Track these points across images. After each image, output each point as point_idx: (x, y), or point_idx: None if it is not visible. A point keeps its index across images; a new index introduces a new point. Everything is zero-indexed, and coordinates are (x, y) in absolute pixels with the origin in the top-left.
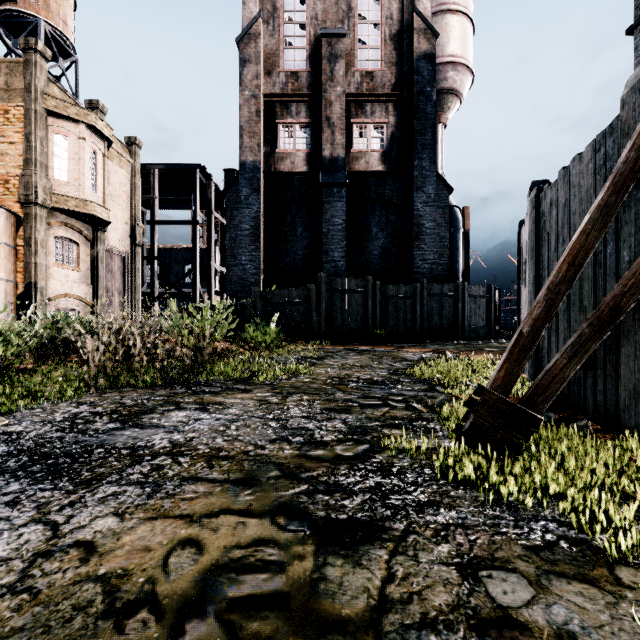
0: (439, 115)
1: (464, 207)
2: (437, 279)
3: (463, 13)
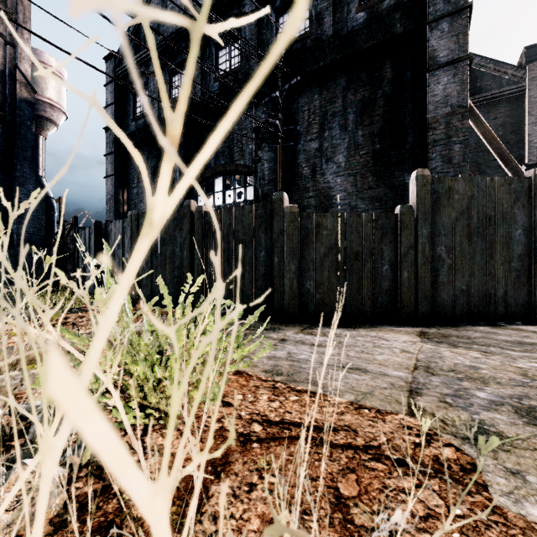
0: (40, 130)
1: (60, 197)
2: (36, 244)
3: (59, 76)
